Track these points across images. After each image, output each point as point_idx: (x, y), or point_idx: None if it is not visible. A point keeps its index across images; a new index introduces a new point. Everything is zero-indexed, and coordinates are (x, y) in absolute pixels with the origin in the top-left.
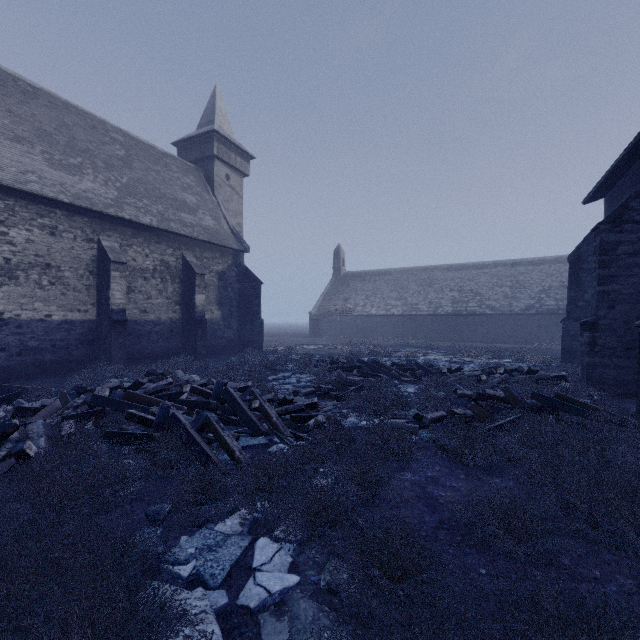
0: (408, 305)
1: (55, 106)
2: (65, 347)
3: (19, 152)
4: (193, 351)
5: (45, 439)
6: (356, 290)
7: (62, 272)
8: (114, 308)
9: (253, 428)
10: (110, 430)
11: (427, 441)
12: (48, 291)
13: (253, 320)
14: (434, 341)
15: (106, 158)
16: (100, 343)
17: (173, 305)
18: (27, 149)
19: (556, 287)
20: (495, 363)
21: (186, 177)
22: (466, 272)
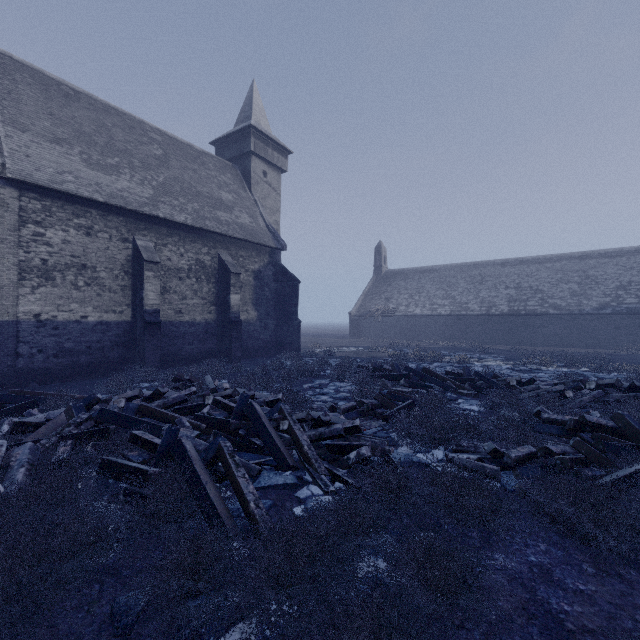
0: (457, 304)
1: (95, 108)
2: (100, 349)
3: (58, 153)
4: (228, 353)
5: (26, 469)
6: (399, 289)
7: (98, 273)
8: (148, 309)
9: (279, 459)
10: (106, 458)
11: (514, 492)
12: (84, 292)
13: (290, 321)
14: (487, 344)
15: (143, 158)
16: (135, 345)
17: (208, 305)
18: (66, 150)
19: (638, 282)
20: (571, 372)
21: (223, 175)
22: (524, 267)
